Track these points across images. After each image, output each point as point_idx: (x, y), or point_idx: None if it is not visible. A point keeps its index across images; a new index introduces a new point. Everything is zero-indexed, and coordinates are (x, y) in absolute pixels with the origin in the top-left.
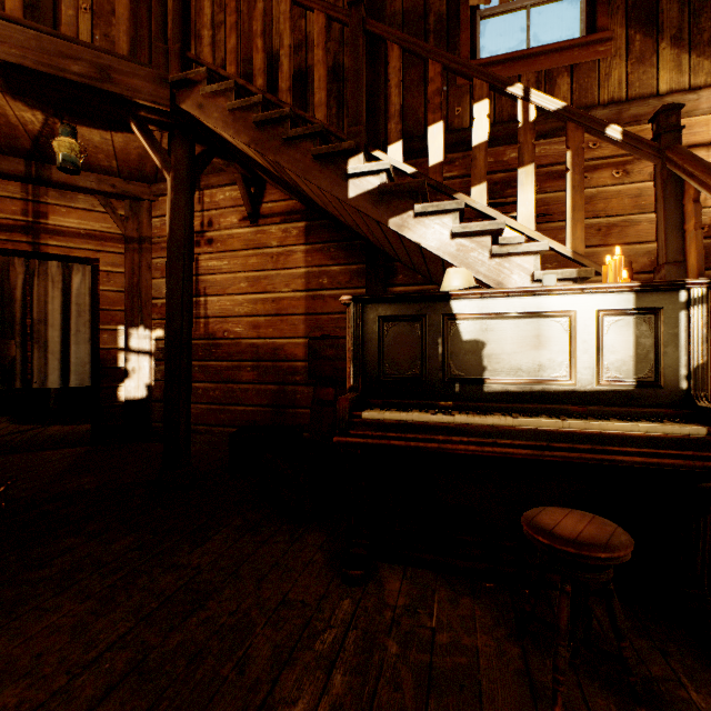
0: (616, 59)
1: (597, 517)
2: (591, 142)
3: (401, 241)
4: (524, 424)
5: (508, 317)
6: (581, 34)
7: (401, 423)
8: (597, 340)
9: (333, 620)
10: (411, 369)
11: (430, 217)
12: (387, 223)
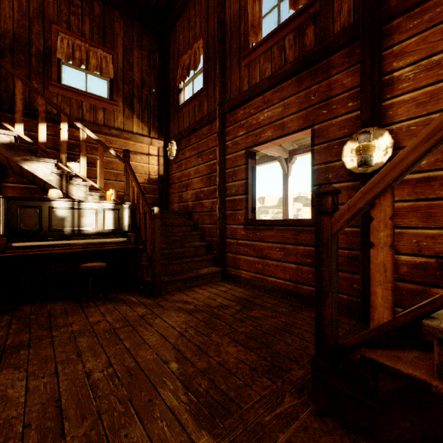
0: (120, 113)
1: (100, 262)
2: (112, 141)
3: (20, 167)
4: (81, 242)
5: (76, 209)
6: (108, 97)
7: (33, 246)
8: (104, 217)
9: (3, 321)
10: (35, 227)
11: (40, 163)
12: (14, 160)
